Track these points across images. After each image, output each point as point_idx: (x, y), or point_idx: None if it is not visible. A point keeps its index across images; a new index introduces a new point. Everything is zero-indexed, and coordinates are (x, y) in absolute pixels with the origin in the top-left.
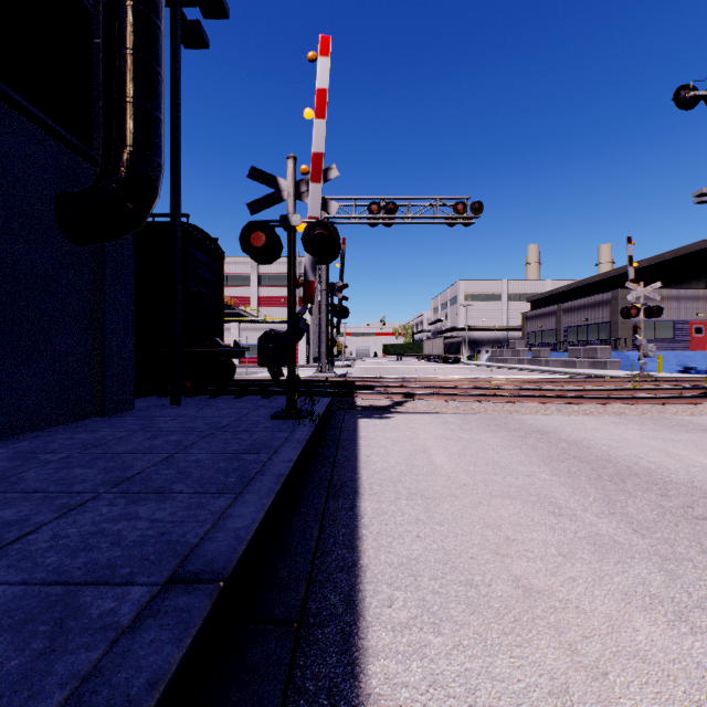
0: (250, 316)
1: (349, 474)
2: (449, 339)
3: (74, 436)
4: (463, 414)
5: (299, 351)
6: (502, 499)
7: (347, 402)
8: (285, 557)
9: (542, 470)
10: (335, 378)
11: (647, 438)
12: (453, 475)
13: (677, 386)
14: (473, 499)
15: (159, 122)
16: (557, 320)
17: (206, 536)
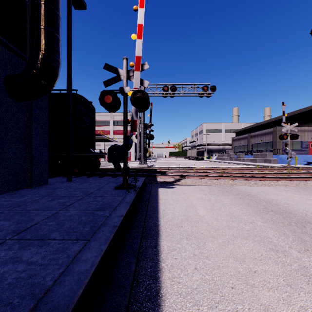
0: (109, 139)
1: (154, 221)
2: (198, 149)
3: (11, 199)
4: (209, 186)
5: (131, 155)
6: (240, 239)
7: (153, 179)
8: (112, 290)
9: (257, 219)
10: (147, 167)
11: (305, 199)
12: (210, 222)
13: (307, 171)
14: (224, 239)
15: (58, 39)
16: (248, 141)
17: (57, 279)
